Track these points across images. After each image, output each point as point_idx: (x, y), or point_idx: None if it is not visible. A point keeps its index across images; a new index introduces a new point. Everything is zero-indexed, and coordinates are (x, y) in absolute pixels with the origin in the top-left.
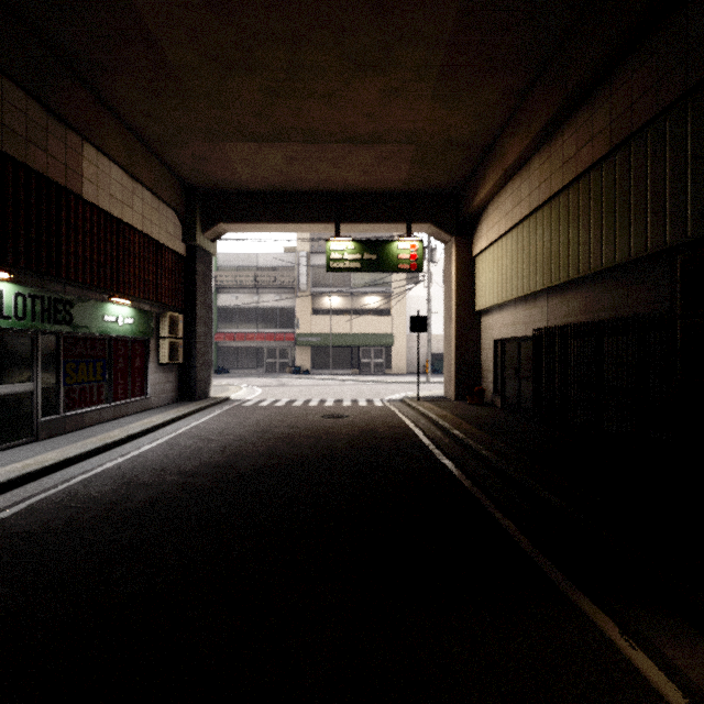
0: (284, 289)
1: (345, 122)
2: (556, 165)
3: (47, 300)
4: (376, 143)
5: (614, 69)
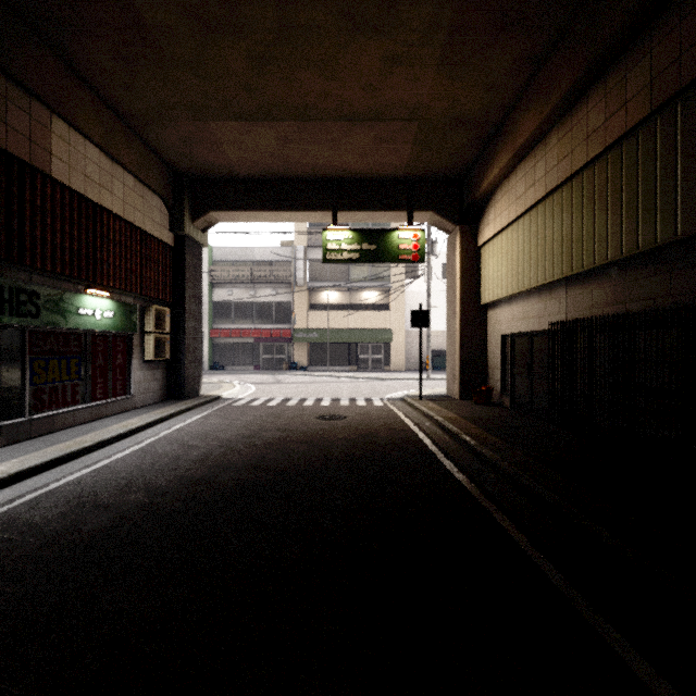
0: (280, 284)
1: (343, 96)
2: (578, 138)
3: (8, 290)
4: (376, 121)
5: (655, 18)
